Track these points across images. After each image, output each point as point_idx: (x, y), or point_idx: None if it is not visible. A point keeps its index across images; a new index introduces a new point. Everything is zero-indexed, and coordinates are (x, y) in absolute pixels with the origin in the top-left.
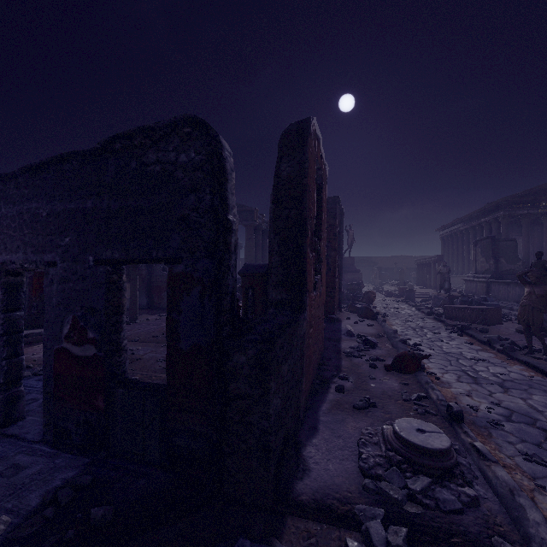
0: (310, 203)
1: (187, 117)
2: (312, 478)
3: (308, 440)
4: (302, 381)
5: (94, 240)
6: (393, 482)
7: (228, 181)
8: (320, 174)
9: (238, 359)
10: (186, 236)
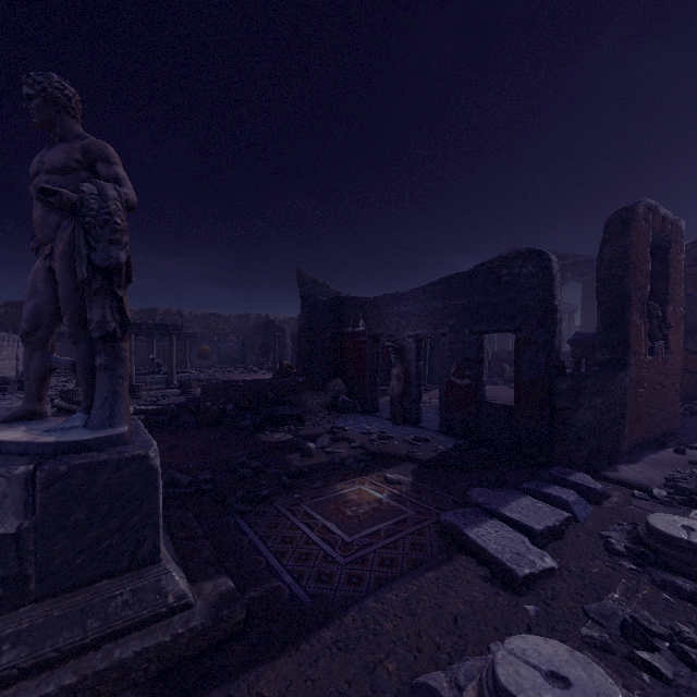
0: (637, 277)
1: (527, 249)
2: (619, 474)
3: (624, 464)
4: (623, 426)
5: (469, 321)
6: (690, 485)
7: (554, 281)
8: (665, 236)
9: (561, 387)
10: (526, 316)
